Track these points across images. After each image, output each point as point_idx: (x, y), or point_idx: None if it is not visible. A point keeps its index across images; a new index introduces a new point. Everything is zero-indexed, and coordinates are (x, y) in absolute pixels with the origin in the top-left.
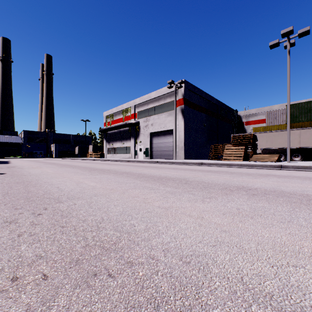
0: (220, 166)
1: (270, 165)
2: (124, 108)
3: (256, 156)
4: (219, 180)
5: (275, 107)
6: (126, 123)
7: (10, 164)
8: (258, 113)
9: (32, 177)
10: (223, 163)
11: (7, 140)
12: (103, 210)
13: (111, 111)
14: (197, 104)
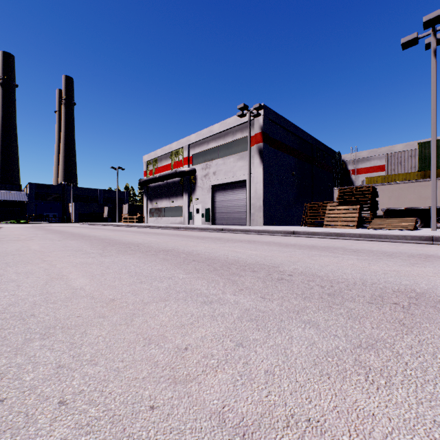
0: (325, 237)
1: (413, 235)
2: (173, 150)
3: (379, 221)
4: (345, 269)
5: (398, 147)
6: (175, 171)
7: None
8: (371, 156)
9: None
10: (328, 231)
11: (5, 197)
12: None
13: (155, 154)
14: (283, 142)
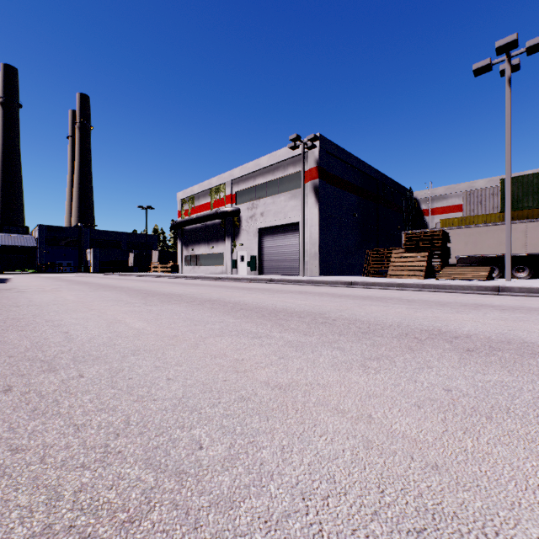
0: (385, 288)
1: (478, 285)
2: (213, 186)
3: (449, 270)
4: (389, 315)
5: (479, 183)
6: (216, 212)
7: (7, 283)
8: (448, 194)
9: (30, 309)
10: (389, 282)
11: (9, 241)
12: (137, 395)
13: (191, 191)
14: (342, 178)
